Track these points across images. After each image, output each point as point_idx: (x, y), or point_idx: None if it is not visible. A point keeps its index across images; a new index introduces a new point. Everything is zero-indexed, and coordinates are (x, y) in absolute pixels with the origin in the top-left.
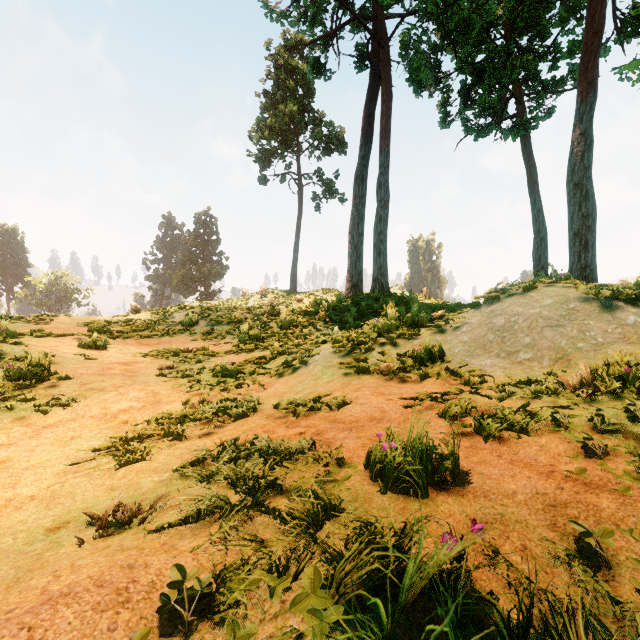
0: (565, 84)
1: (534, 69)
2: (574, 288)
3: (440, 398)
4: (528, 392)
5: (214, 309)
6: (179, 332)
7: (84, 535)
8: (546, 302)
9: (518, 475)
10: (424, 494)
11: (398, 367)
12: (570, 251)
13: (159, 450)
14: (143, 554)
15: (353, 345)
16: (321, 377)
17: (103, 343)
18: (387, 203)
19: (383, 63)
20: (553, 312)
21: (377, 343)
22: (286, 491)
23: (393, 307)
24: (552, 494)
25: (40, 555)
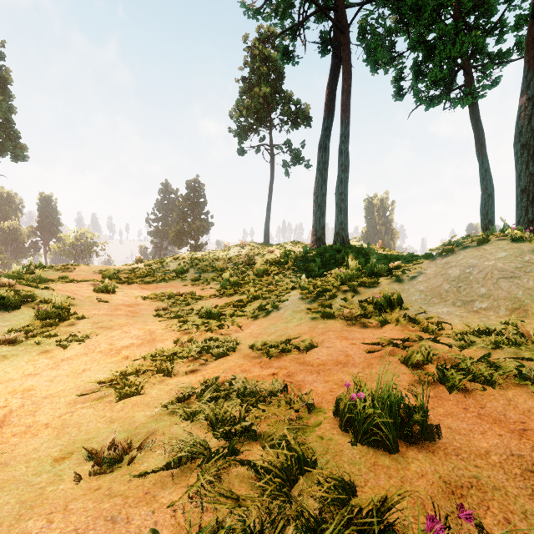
0: (511, 55)
1: (482, 43)
2: (528, 241)
3: (401, 344)
4: (487, 341)
5: (201, 259)
6: (173, 278)
7: (82, 470)
8: (500, 255)
9: (488, 432)
10: (394, 449)
11: (360, 313)
12: (517, 206)
13: (152, 385)
14: (127, 504)
15: (319, 292)
16: (291, 320)
17: (112, 288)
18: (347, 167)
19: (344, 46)
20: (508, 264)
21: (340, 290)
22: (260, 437)
23: (353, 258)
24: (528, 457)
25: (43, 489)
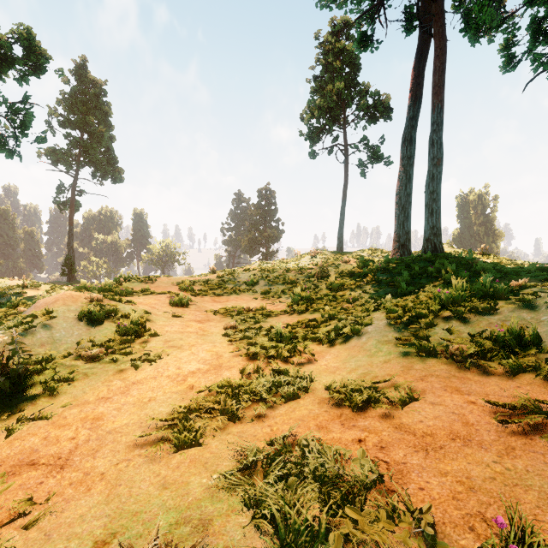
0: None
1: None
2: None
3: None
4: None
5: (271, 270)
6: (243, 291)
7: None
8: None
9: None
10: None
11: (473, 352)
12: None
13: (213, 432)
14: None
15: (411, 318)
16: (376, 354)
17: (186, 302)
18: (440, 160)
19: (436, 17)
20: None
21: (440, 317)
22: None
23: (453, 271)
24: None
25: None
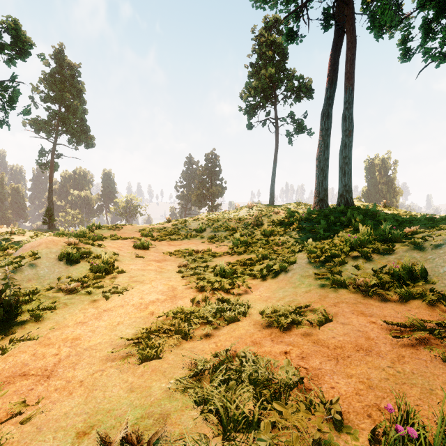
0: None
1: None
2: None
3: (437, 332)
4: None
5: (216, 220)
6: (193, 236)
7: None
8: None
9: None
10: None
11: (375, 284)
12: None
13: (170, 348)
14: None
15: (327, 257)
16: (299, 286)
17: (147, 245)
18: (351, 132)
19: (348, 17)
20: None
21: (350, 256)
22: None
23: (360, 220)
24: None
25: None
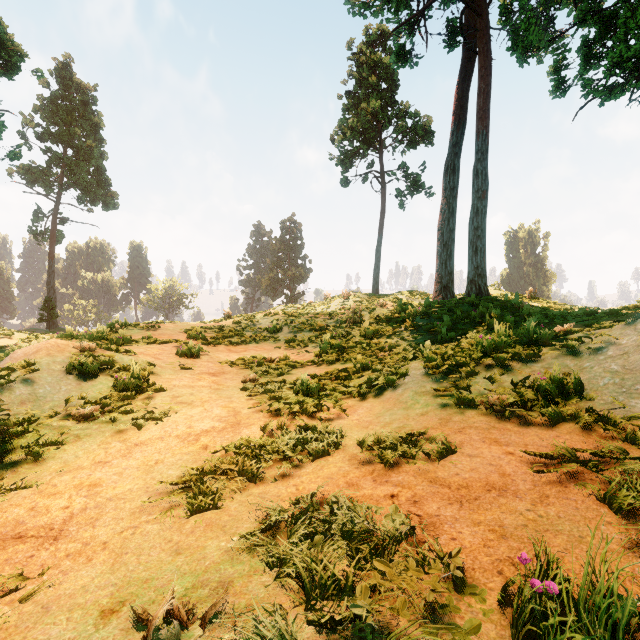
0: None
1: None
2: None
3: (592, 464)
4: None
5: (297, 315)
6: (264, 339)
7: None
8: None
9: None
10: None
11: (514, 402)
12: None
13: (232, 494)
14: None
15: (451, 367)
16: (412, 406)
17: (196, 352)
18: (485, 193)
19: (480, 33)
20: None
21: (481, 365)
22: (379, 636)
23: (497, 316)
24: None
25: None
